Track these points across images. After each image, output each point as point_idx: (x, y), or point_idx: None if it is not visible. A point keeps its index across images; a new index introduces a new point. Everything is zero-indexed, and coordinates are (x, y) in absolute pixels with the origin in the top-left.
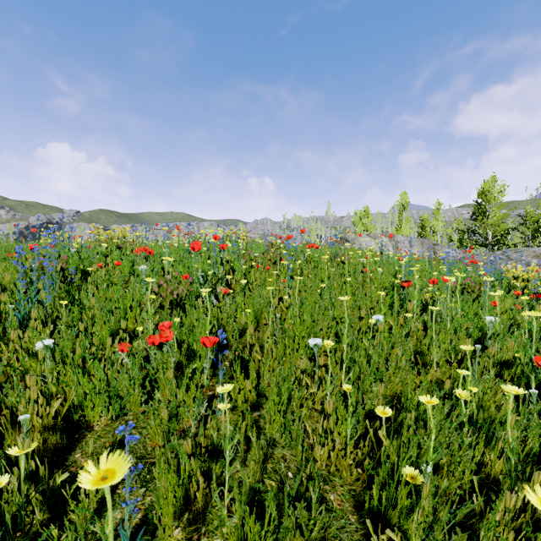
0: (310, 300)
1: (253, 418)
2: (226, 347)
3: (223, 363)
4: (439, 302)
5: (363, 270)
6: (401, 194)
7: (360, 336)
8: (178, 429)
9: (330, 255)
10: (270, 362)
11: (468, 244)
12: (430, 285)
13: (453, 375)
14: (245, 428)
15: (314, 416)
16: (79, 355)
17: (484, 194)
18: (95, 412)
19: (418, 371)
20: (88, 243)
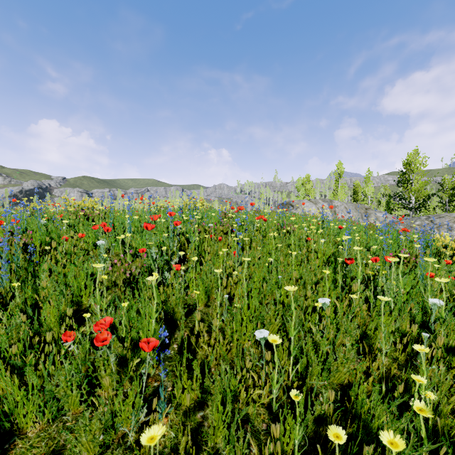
0: (258, 278)
1: (196, 420)
2: (175, 326)
3: (171, 347)
4: (380, 278)
5: (306, 239)
6: (338, 164)
7: (306, 316)
8: (116, 437)
9: (277, 223)
10: (217, 347)
11: (395, 208)
12: (369, 256)
13: (398, 358)
14: (187, 436)
15: (260, 413)
16: (19, 349)
17: (408, 165)
18: (28, 419)
19: (363, 353)
20: (57, 215)
